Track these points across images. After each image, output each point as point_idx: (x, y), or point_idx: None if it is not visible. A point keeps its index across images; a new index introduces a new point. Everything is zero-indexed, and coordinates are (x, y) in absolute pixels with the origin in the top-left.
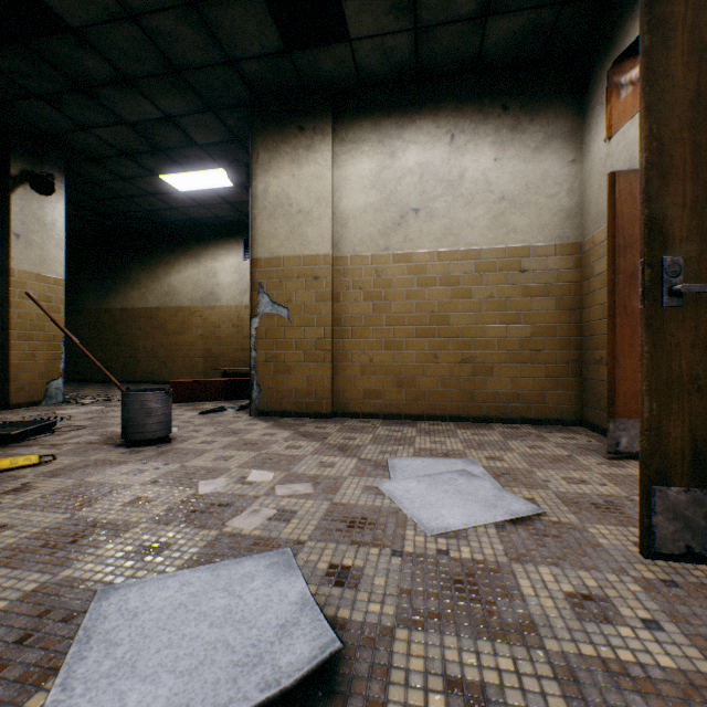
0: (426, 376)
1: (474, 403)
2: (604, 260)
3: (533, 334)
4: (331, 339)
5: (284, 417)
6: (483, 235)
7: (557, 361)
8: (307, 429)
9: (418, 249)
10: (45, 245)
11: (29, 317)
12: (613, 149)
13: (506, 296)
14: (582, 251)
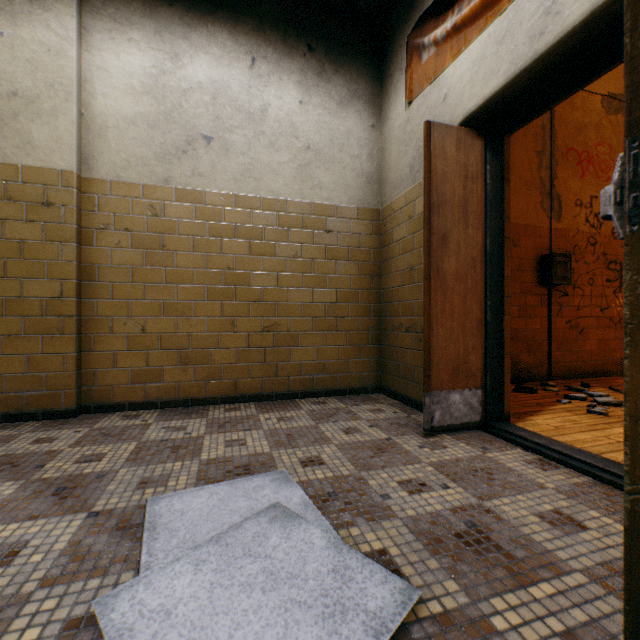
0: (222, 348)
1: (278, 378)
2: (405, 226)
3: (338, 299)
4: (77, 299)
5: None
6: (288, 185)
7: (359, 328)
8: (14, 447)
9: (210, 187)
10: None
11: None
12: (414, 114)
13: (312, 257)
14: (381, 218)
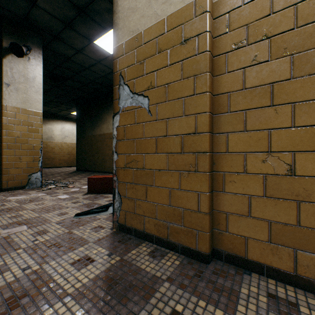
0: None
1: None
2: None
3: None
4: (209, 133)
5: (144, 239)
6: None
7: None
8: None
9: None
10: (28, 91)
11: (16, 135)
12: None
13: None
14: None
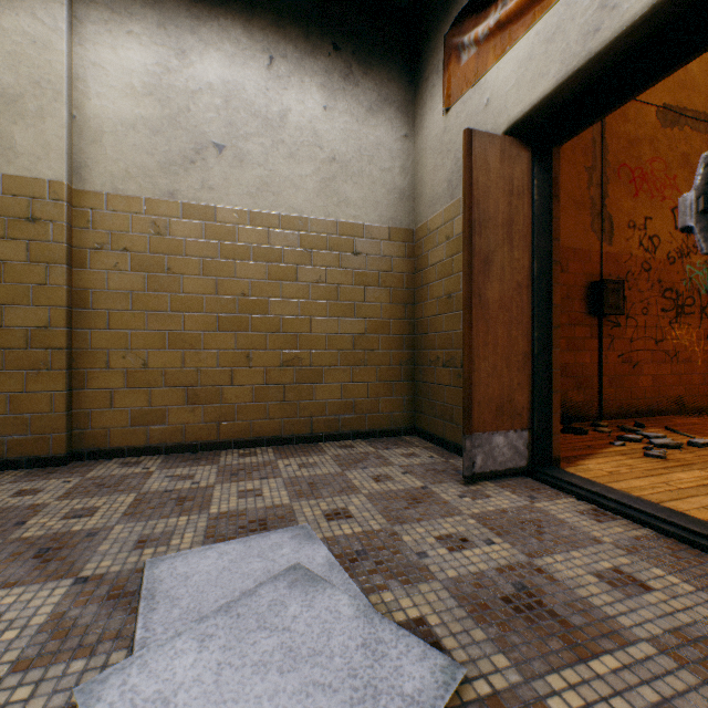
0: (235, 385)
1: (300, 419)
2: (442, 248)
3: (367, 330)
4: (67, 329)
5: None
6: (311, 201)
7: (391, 363)
8: None
9: (222, 202)
10: None
11: None
12: (453, 122)
13: (338, 282)
14: (415, 239)
